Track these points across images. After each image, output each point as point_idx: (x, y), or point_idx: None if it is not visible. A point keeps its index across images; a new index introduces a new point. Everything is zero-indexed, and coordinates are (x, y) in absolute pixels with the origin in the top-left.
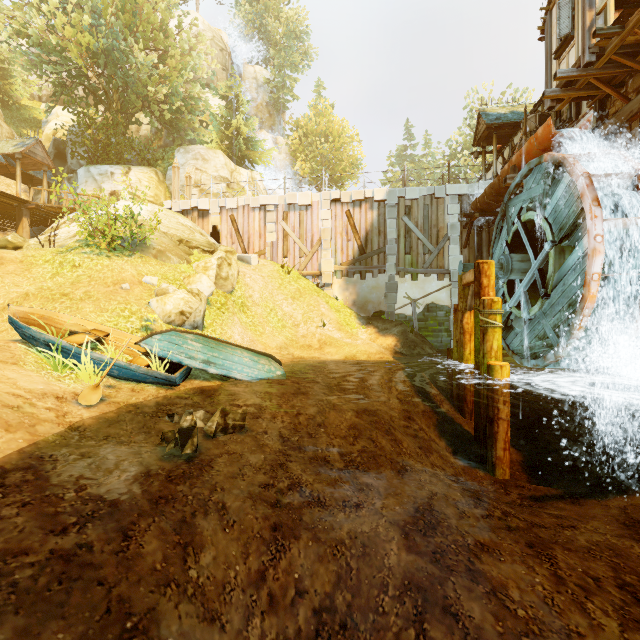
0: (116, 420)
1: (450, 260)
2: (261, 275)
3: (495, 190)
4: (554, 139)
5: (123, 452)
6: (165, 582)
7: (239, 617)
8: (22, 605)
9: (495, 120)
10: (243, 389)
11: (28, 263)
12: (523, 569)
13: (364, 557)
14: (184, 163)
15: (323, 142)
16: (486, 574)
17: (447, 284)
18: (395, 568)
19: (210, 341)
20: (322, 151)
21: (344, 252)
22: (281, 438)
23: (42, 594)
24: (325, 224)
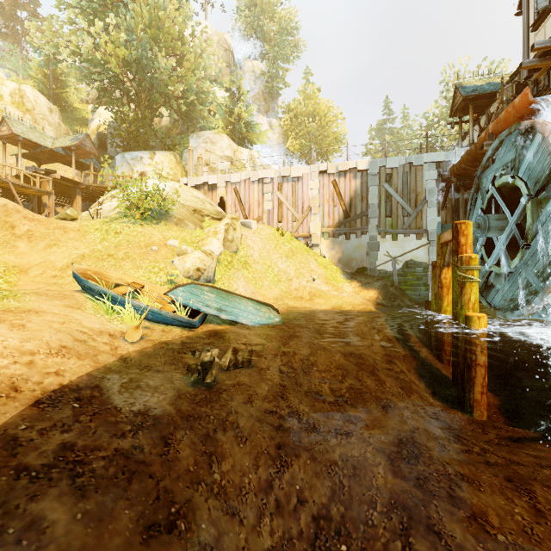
0: (153, 354)
1: (428, 221)
2: (260, 237)
3: (472, 156)
4: (531, 106)
5: (159, 379)
6: (197, 481)
7: (253, 515)
8: (99, 486)
9: (471, 92)
10: (248, 332)
11: (83, 231)
12: (502, 500)
13: (354, 477)
14: (196, 146)
15: (311, 121)
16: (466, 501)
17: (425, 243)
18: (382, 489)
19: (221, 292)
20: (310, 129)
21: (331, 216)
22: (281, 374)
23: (112, 480)
24: (314, 193)
